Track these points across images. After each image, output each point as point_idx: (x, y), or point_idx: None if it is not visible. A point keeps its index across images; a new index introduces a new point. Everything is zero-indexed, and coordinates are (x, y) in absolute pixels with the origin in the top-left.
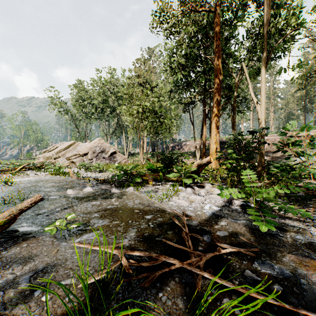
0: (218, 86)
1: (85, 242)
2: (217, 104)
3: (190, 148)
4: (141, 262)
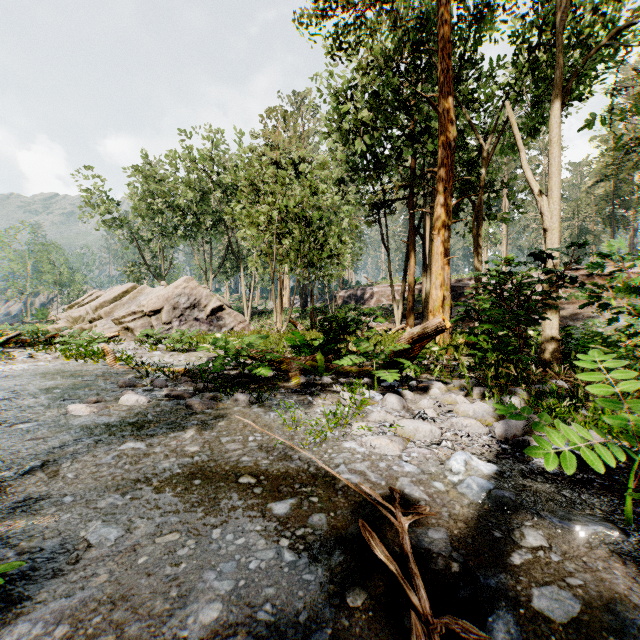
0: (448, 160)
1: None
2: (444, 199)
3: (381, 300)
4: None
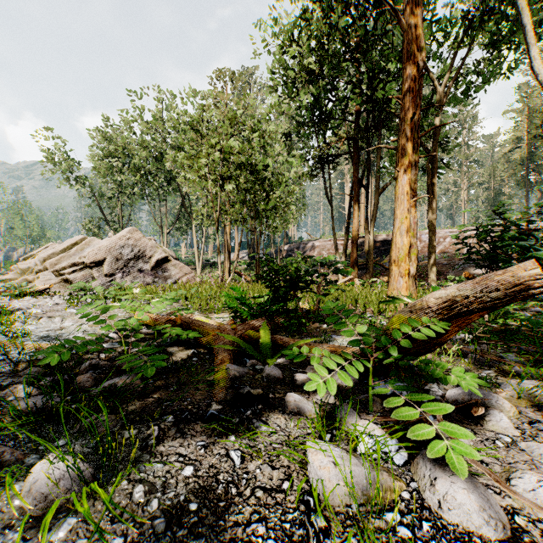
0: (415, 83)
1: None
2: (411, 130)
3: (322, 254)
4: None
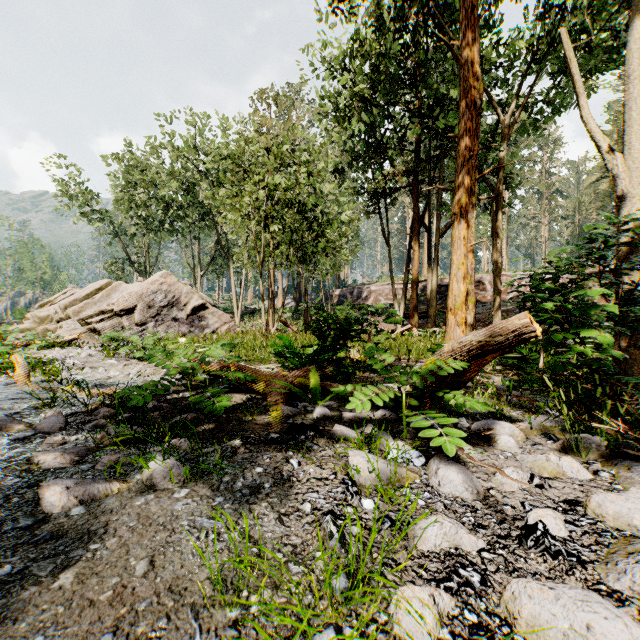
0: (472, 122)
1: None
2: (468, 171)
3: (379, 299)
4: None
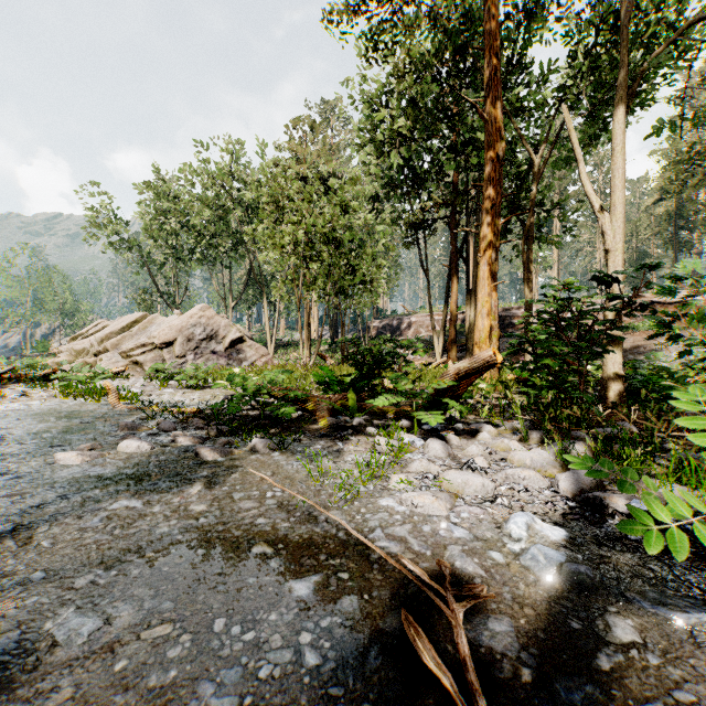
0: (495, 173)
1: None
2: (492, 217)
3: (420, 331)
4: None
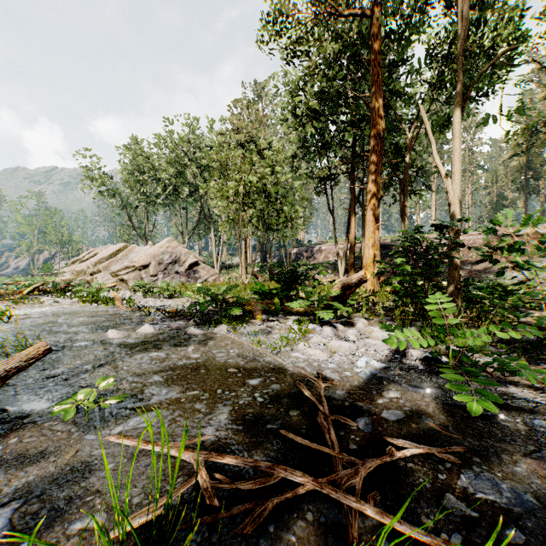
0: (377, 147)
1: (132, 433)
2: (375, 178)
3: (328, 257)
4: (237, 482)
